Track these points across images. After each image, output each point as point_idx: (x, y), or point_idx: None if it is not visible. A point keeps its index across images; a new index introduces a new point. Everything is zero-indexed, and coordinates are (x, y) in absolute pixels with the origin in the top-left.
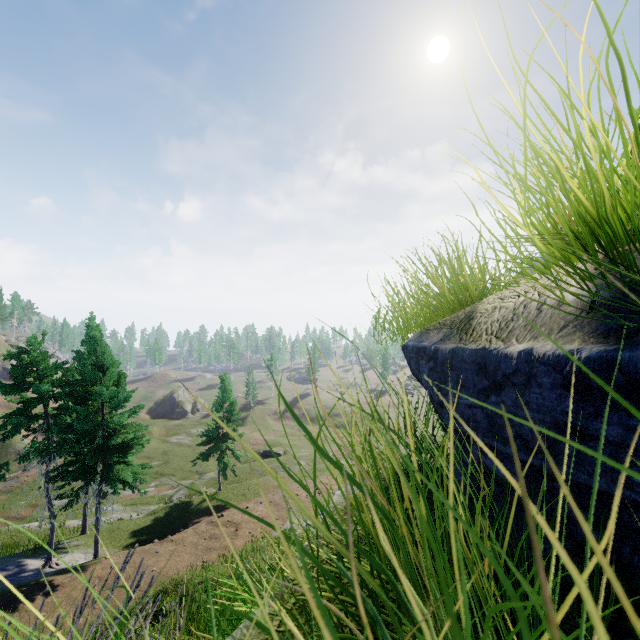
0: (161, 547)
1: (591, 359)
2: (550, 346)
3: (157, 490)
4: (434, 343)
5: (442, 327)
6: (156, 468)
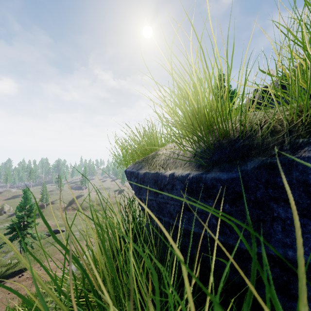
0: None
1: (193, 177)
2: (180, 172)
3: None
4: (137, 170)
5: (142, 162)
6: None
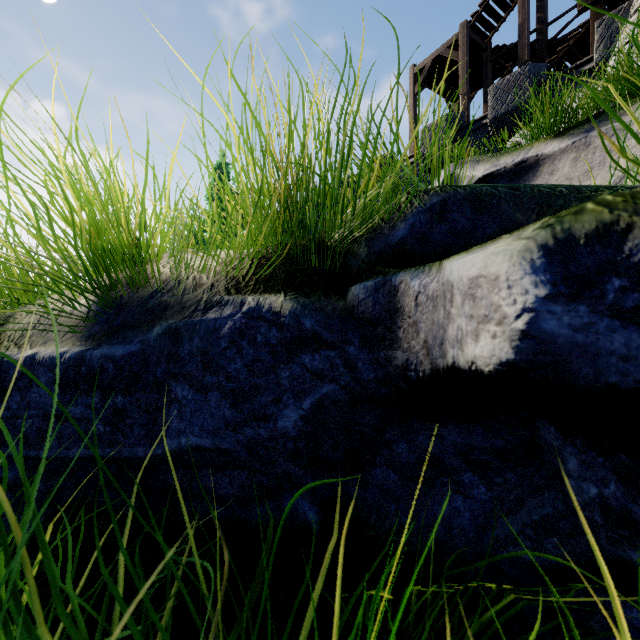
0: None
1: (72, 358)
2: (51, 350)
3: None
4: None
5: None
6: None
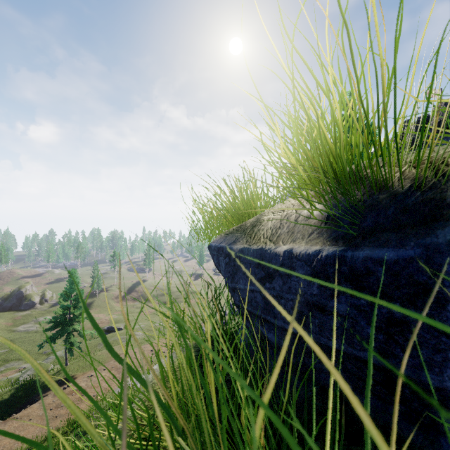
0: (5, 426)
1: (329, 257)
2: (303, 247)
3: (2, 375)
4: (229, 244)
5: (235, 232)
6: (2, 356)
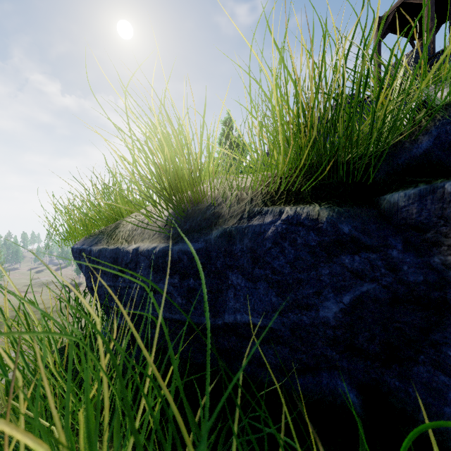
0: None
1: (160, 251)
2: (147, 245)
3: None
4: (91, 245)
5: (99, 234)
6: None
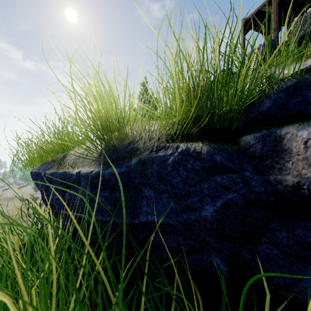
0: None
1: (95, 174)
2: (86, 169)
3: None
4: (45, 170)
5: (52, 162)
6: None
